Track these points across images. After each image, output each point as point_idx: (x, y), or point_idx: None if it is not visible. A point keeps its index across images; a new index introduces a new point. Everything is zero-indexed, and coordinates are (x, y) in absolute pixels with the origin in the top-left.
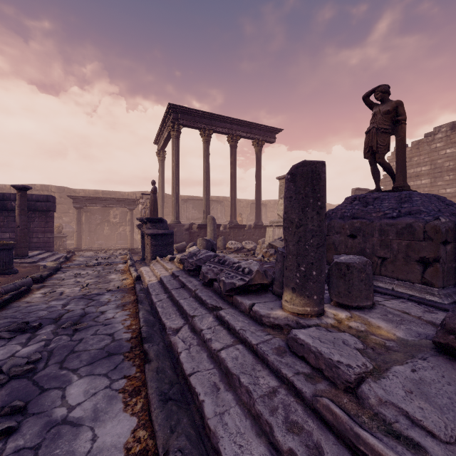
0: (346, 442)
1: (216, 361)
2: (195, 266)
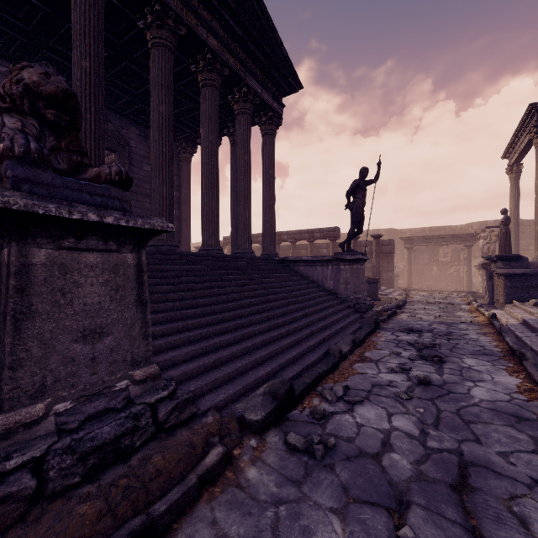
0: None
1: None
2: None
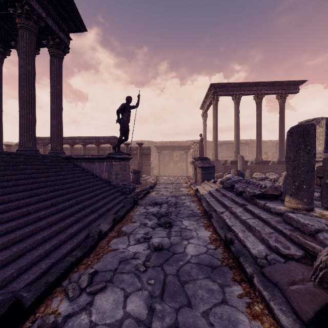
0: (302, 247)
1: (243, 223)
2: (230, 185)
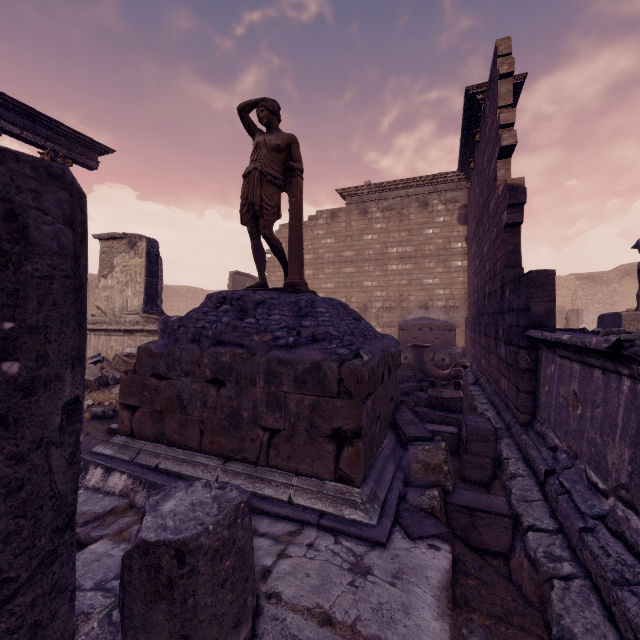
0: None
1: None
2: None
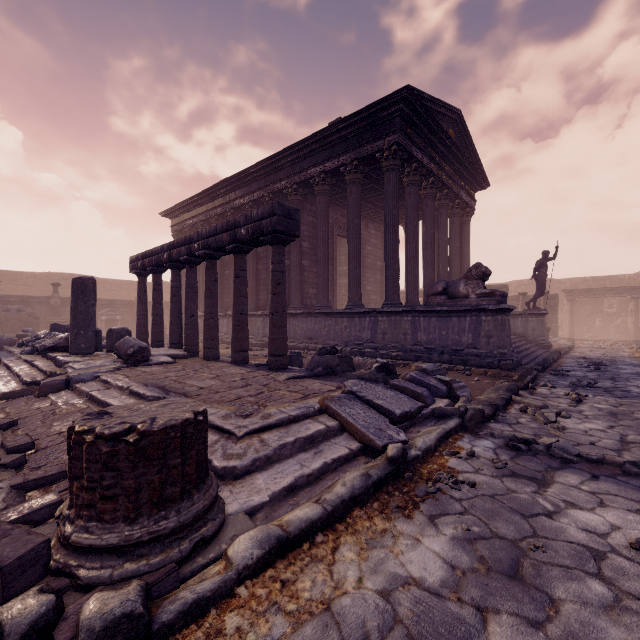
0: None
1: None
2: None
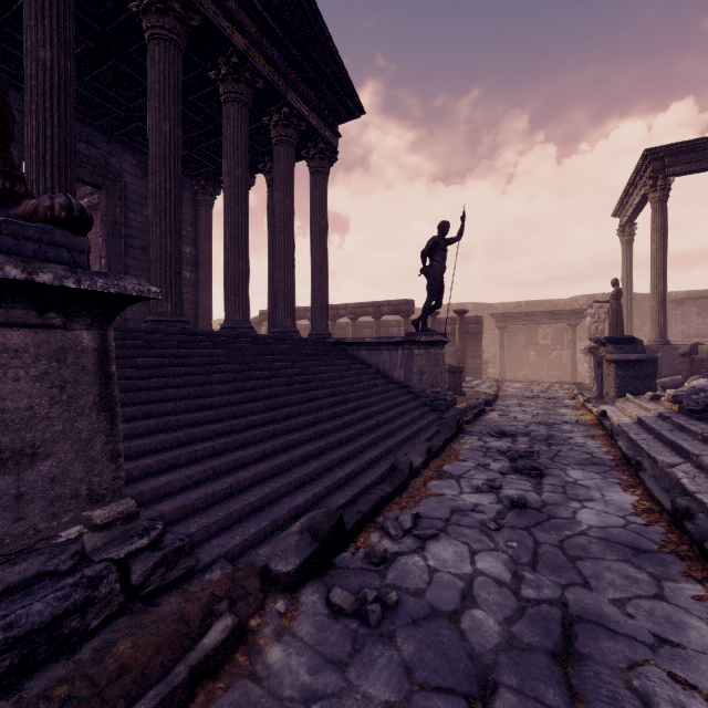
0: None
1: None
2: (703, 406)
